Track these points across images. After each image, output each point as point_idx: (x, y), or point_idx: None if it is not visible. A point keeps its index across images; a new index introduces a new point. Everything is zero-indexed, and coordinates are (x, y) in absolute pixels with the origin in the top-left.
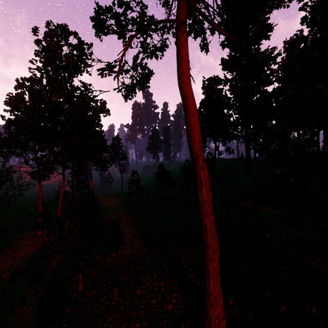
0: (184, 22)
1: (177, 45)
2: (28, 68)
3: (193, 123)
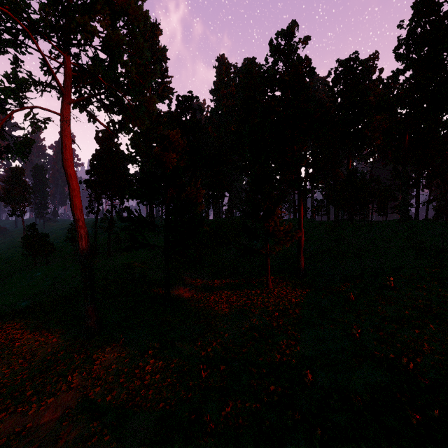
0: (68, 119)
1: (61, 135)
2: None
3: (75, 196)
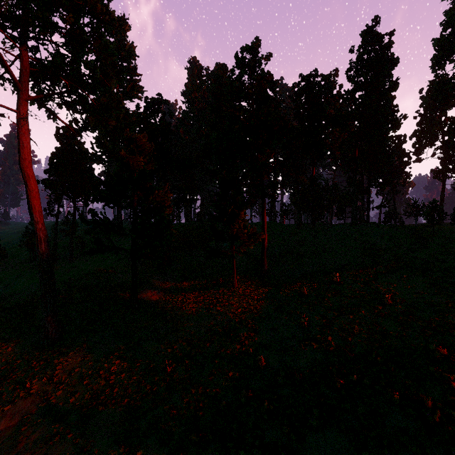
0: (25, 117)
1: (18, 133)
2: None
3: (34, 197)
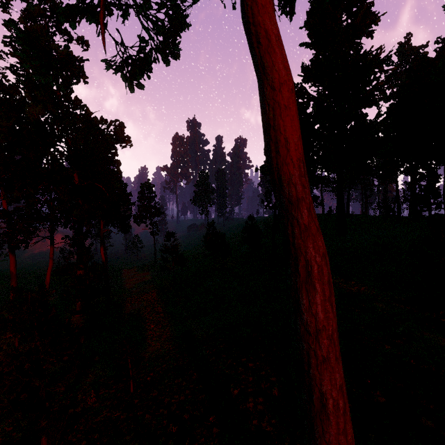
0: None
1: None
2: None
3: (284, 109)
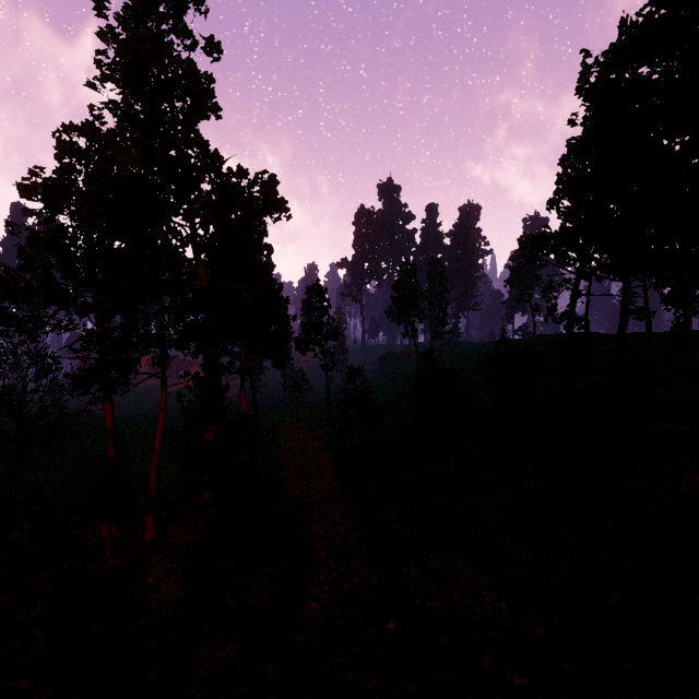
0: None
1: None
2: (89, 107)
3: None
